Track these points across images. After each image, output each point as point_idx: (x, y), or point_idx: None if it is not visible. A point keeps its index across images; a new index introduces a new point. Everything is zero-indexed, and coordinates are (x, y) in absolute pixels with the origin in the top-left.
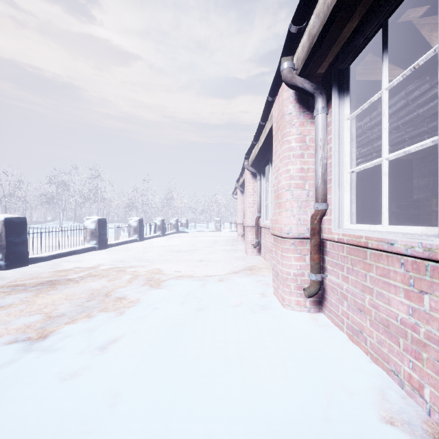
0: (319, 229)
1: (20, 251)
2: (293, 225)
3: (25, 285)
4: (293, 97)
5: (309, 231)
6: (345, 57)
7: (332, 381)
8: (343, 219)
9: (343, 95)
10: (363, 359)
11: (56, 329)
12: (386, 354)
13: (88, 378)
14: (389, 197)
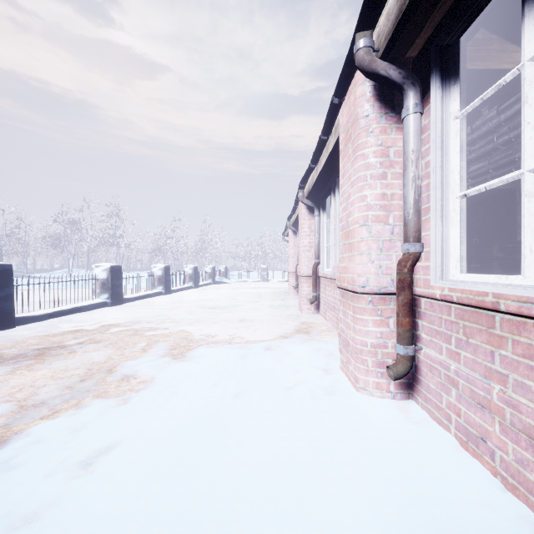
0: (410, 281)
1: (3, 308)
2: (372, 275)
3: (2, 355)
4: (372, 92)
5: (394, 283)
6: (454, 25)
7: (450, 531)
8: (449, 267)
9: (448, 84)
10: (491, 485)
11: (25, 429)
12: None
13: (49, 529)
14: (486, 238)
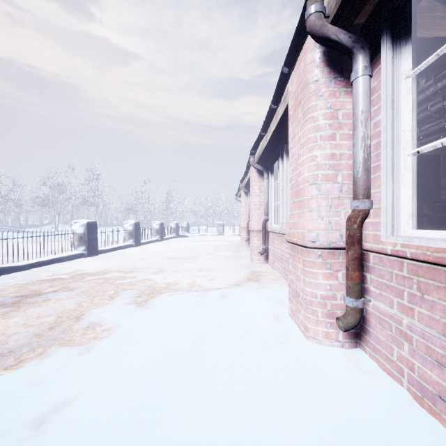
0: (360, 236)
1: None
2: (322, 230)
3: None
4: (321, 58)
5: (343, 239)
6: None
7: None
8: (400, 223)
9: (399, 44)
10: None
11: None
12: None
13: None
14: None
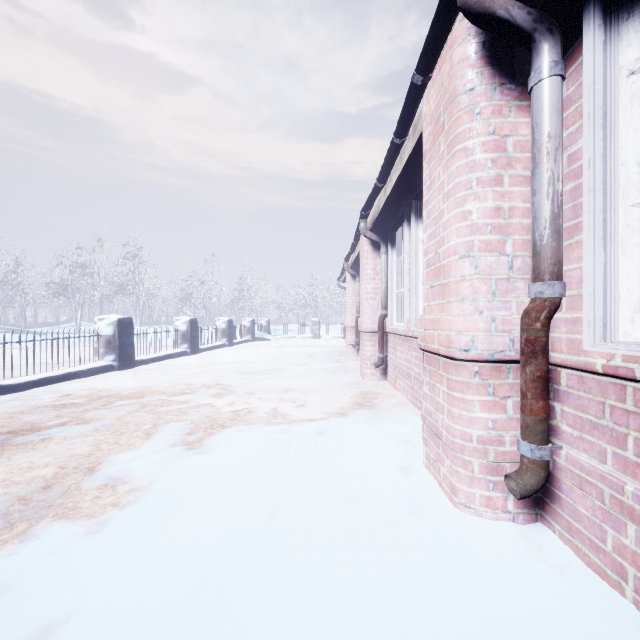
0: (546, 342)
1: None
2: (480, 332)
3: None
4: (479, 52)
5: (515, 346)
6: None
7: None
8: (618, 320)
9: (616, 19)
10: None
11: None
12: None
13: None
14: None
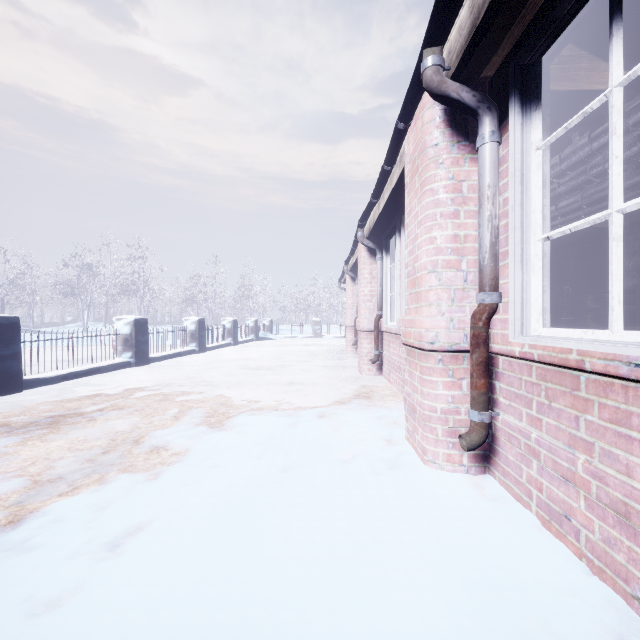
0: (486, 336)
1: (8, 369)
2: (442, 329)
3: (10, 424)
4: (442, 117)
5: (468, 339)
6: (535, 42)
7: (526, 617)
8: (530, 320)
9: (529, 109)
10: (574, 568)
11: (42, 507)
12: (622, 566)
13: (75, 614)
14: (580, 285)
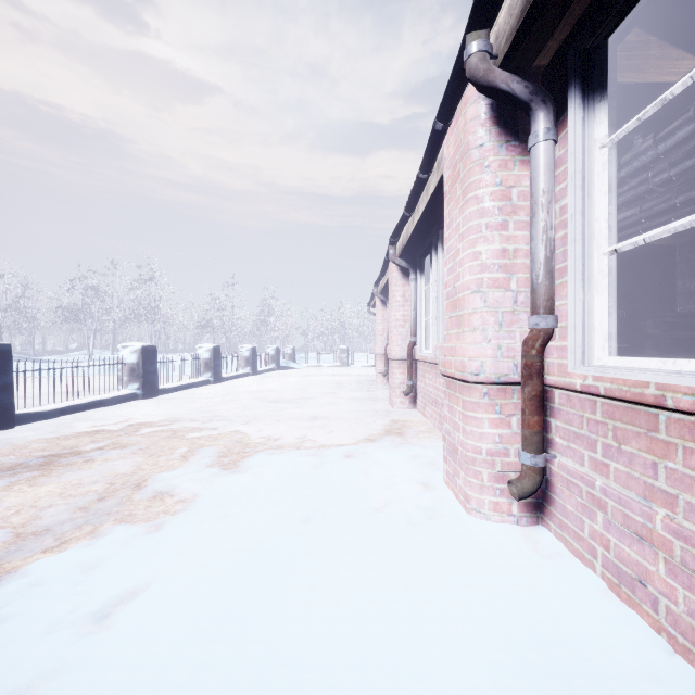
0: (540, 366)
1: None
2: (488, 358)
3: None
4: (488, 113)
5: (518, 370)
6: (600, 20)
7: None
8: (593, 347)
9: (592, 100)
10: (653, 646)
11: (21, 566)
12: None
13: None
14: (636, 309)
